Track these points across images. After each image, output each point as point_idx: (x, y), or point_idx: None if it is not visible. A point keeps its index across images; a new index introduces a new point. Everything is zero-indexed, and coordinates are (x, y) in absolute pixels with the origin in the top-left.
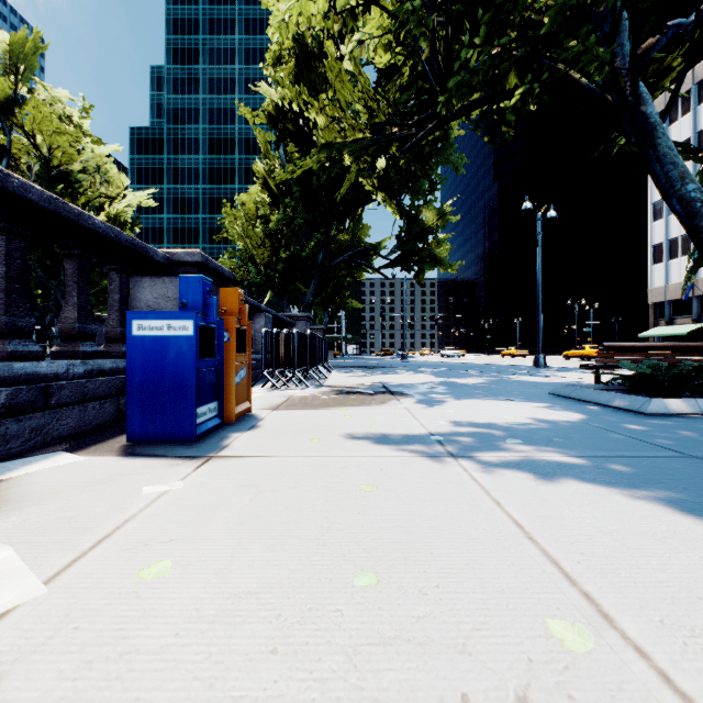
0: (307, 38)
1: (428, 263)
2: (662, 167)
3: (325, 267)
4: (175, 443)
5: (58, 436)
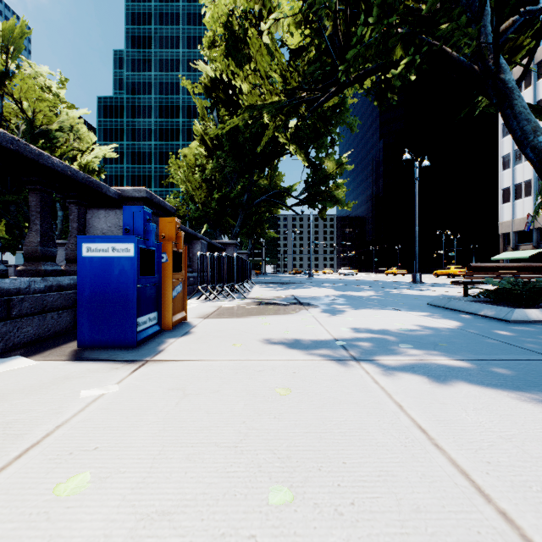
0: (234, 26)
1: (329, 202)
2: (518, 123)
3: (249, 205)
4: (118, 347)
5: (19, 342)
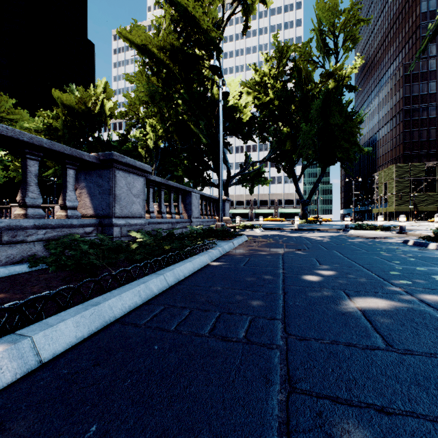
0: None
1: None
2: None
3: None
4: None
5: None
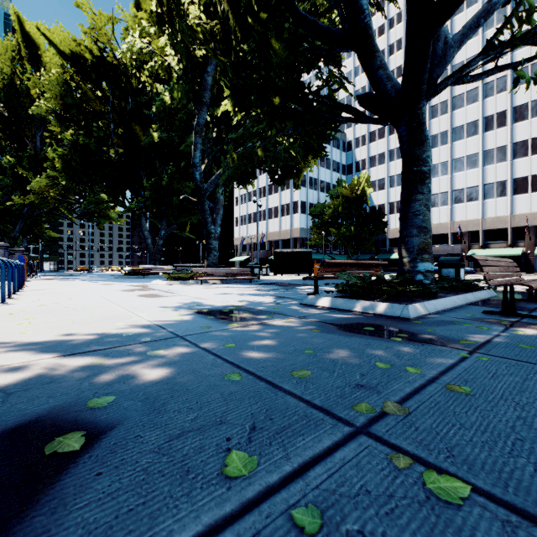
0: (16, 81)
1: (104, 220)
2: (142, 227)
3: (30, 215)
4: None
5: None
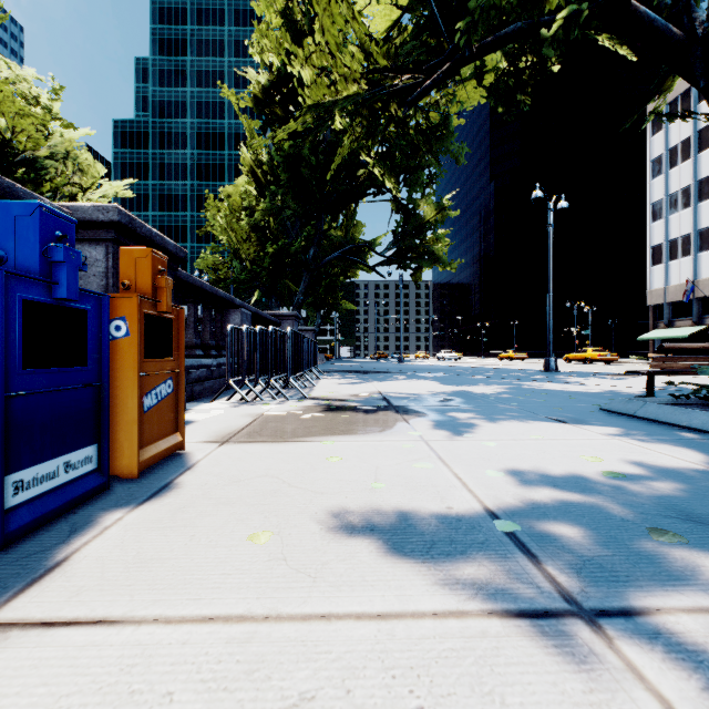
0: (296, 14)
1: (427, 260)
2: None
3: (317, 264)
4: None
5: None
